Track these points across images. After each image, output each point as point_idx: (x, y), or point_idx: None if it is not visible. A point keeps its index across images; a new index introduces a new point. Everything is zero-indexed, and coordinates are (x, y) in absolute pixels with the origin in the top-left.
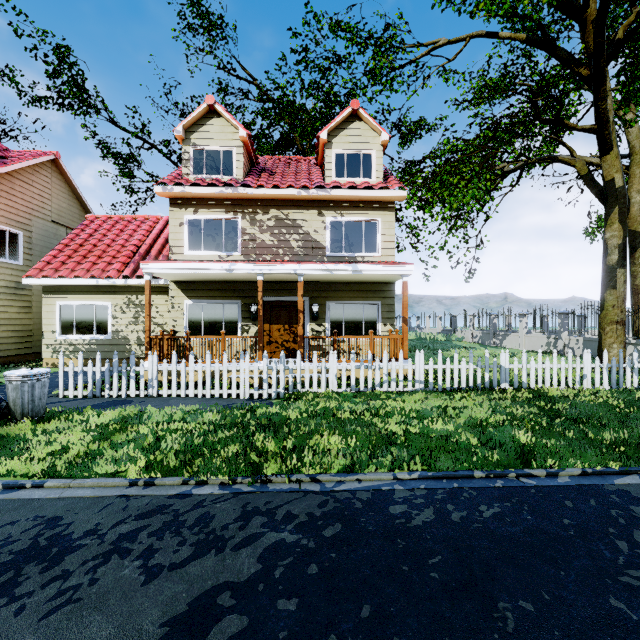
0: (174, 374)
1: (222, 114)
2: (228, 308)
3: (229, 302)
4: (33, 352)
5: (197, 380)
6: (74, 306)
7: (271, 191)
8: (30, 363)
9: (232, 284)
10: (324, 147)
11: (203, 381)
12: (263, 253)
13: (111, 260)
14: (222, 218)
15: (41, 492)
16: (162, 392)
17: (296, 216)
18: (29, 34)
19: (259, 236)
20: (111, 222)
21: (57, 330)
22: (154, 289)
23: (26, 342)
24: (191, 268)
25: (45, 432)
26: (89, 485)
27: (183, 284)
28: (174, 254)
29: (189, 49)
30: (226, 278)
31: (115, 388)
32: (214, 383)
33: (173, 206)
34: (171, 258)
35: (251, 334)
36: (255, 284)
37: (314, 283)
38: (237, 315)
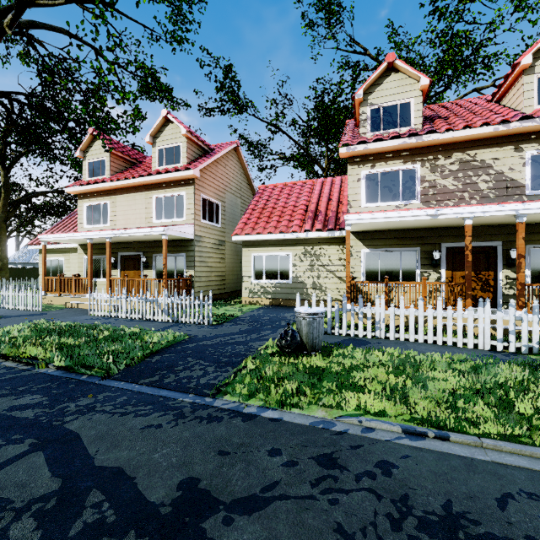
0: (402, 318)
1: (401, 68)
2: (405, 255)
3: (406, 249)
4: (225, 292)
5: (399, 324)
6: (264, 256)
7: (460, 133)
8: (229, 300)
9: (410, 232)
10: (522, 74)
11: (406, 326)
12: (445, 199)
13: (290, 218)
14: (399, 169)
15: (456, 447)
16: (389, 335)
17: (485, 156)
18: (207, 64)
19: (440, 182)
20: (278, 189)
21: (252, 275)
22: (327, 240)
23: (222, 284)
24: (393, 216)
25: (351, 368)
26: (507, 450)
27: (360, 234)
28: (352, 207)
29: (313, 40)
30: (411, 226)
31: (344, 327)
32: (426, 329)
33: (351, 164)
34: (349, 211)
35: (431, 281)
36: (435, 231)
37: (509, 226)
38: (414, 262)
